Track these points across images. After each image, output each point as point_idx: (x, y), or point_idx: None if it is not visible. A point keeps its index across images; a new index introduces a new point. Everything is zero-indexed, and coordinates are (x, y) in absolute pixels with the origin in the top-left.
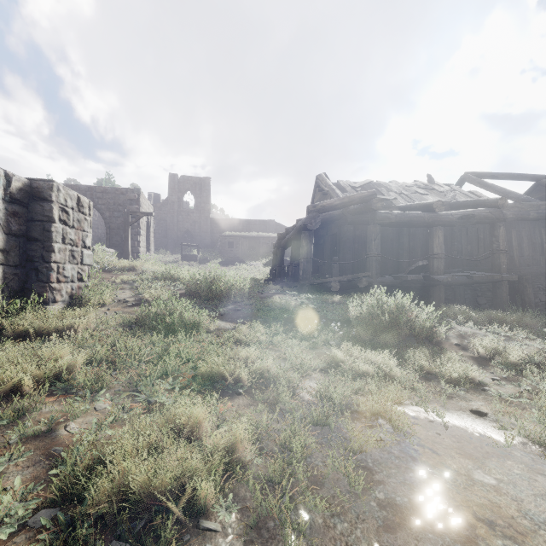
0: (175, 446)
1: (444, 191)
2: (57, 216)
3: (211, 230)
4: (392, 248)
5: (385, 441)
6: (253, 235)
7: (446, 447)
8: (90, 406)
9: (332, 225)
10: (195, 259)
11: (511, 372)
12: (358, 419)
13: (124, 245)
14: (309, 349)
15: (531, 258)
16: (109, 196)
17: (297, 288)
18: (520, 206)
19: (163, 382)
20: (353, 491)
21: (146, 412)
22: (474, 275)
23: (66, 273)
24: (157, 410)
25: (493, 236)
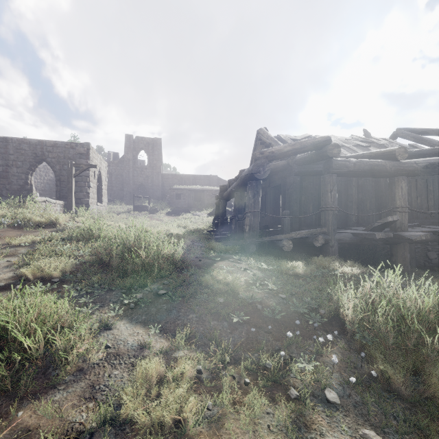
0: None
1: (384, 144)
2: None
3: (162, 184)
4: (340, 200)
5: None
6: (198, 188)
7: None
8: None
9: (275, 177)
10: (146, 209)
11: None
12: None
13: (68, 196)
14: (294, 438)
15: None
16: (59, 150)
17: (242, 247)
18: None
19: None
20: None
21: None
22: None
23: None
24: None
25: None
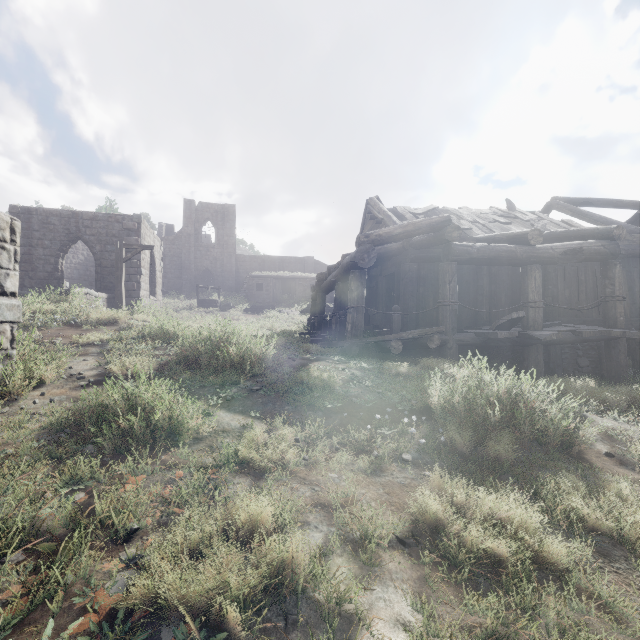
0: None
1: (529, 220)
2: None
3: (236, 269)
4: (468, 293)
5: None
6: (288, 276)
7: None
8: None
9: (388, 263)
10: (215, 305)
11: None
12: None
13: (116, 287)
14: (370, 474)
15: None
16: (100, 225)
17: (343, 349)
18: (631, 238)
19: None
20: None
21: None
22: (583, 330)
23: None
24: None
25: (606, 278)
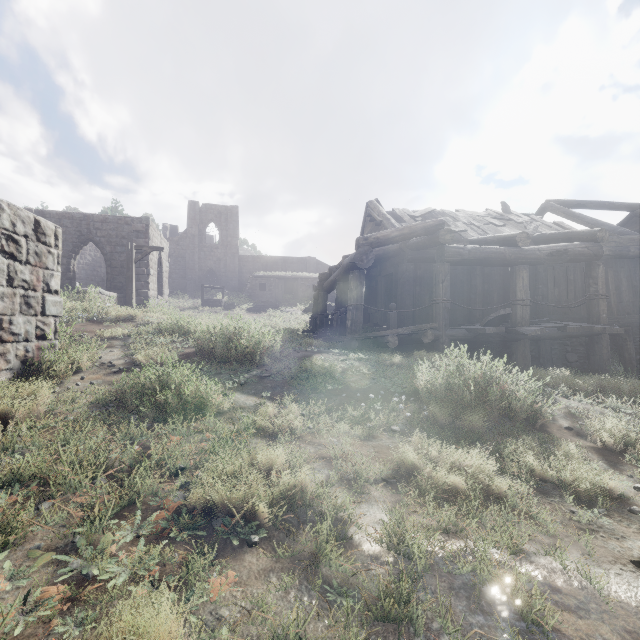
0: None
1: (523, 222)
2: None
3: (239, 270)
4: (462, 292)
5: None
6: (290, 276)
7: None
8: None
9: (386, 263)
10: (219, 305)
11: None
12: (458, 596)
13: (127, 287)
14: (363, 439)
15: (632, 305)
16: (110, 227)
17: (344, 344)
18: (618, 240)
19: (121, 526)
20: None
21: (70, 605)
22: (568, 326)
23: (15, 329)
24: (86, 609)
25: (590, 278)
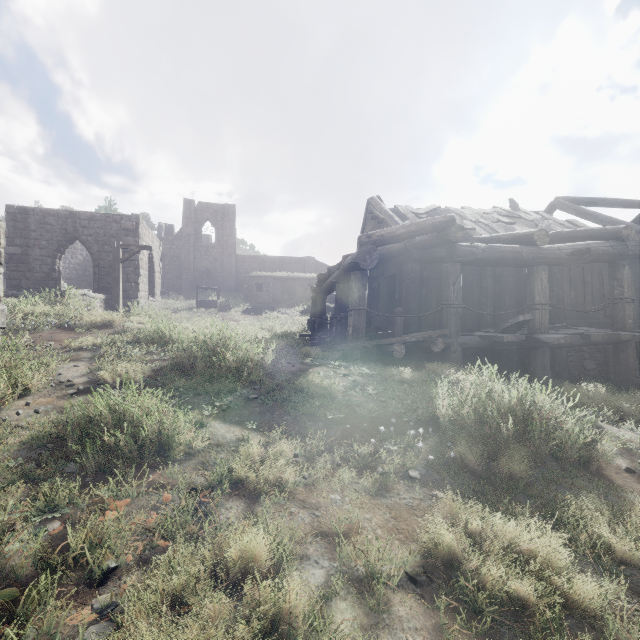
0: None
1: (533, 220)
2: None
3: (235, 270)
4: (472, 295)
5: None
6: (288, 276)
7: None
8: None
9: (389, 263)
10: (215, 306)
11: None
12: None
13: (113, 289)
14: (375, 495)
15: None
16: (98, 225)
17: (345, 353)
18: (638, 238)
19: None
20: None
21: None
22: (591, 333)
23: None
24: None
25: (614, 279)
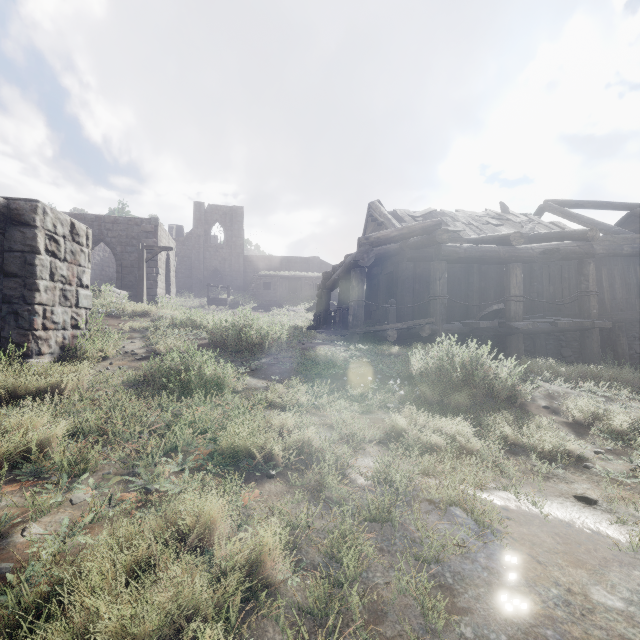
0: (174, 562)
1: (520, 222)
2: (43, 245)
3: (243, 269)
4: (460, 289)
5: (468, 544)
6: (294, 275)
7: (551, 552)
8: (63, 498)
9: (387, 262)
10: (225, 303)
11: (617, 442)
12: (430, 511)
13: (139, 286)
14: (361, 413)
15: (625, 302)
16: (121, 228)
17: (346, 338)
18: (612, 239)
19: (169, 461)
20: (430, 628)
21: (141, 505)
22: (559, 321)
23: (55, 318)
24: (156, 504)
25: (581, 275)
